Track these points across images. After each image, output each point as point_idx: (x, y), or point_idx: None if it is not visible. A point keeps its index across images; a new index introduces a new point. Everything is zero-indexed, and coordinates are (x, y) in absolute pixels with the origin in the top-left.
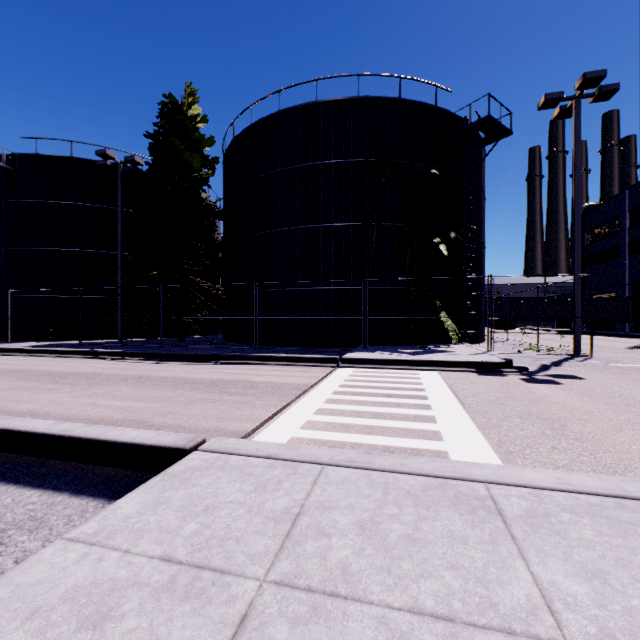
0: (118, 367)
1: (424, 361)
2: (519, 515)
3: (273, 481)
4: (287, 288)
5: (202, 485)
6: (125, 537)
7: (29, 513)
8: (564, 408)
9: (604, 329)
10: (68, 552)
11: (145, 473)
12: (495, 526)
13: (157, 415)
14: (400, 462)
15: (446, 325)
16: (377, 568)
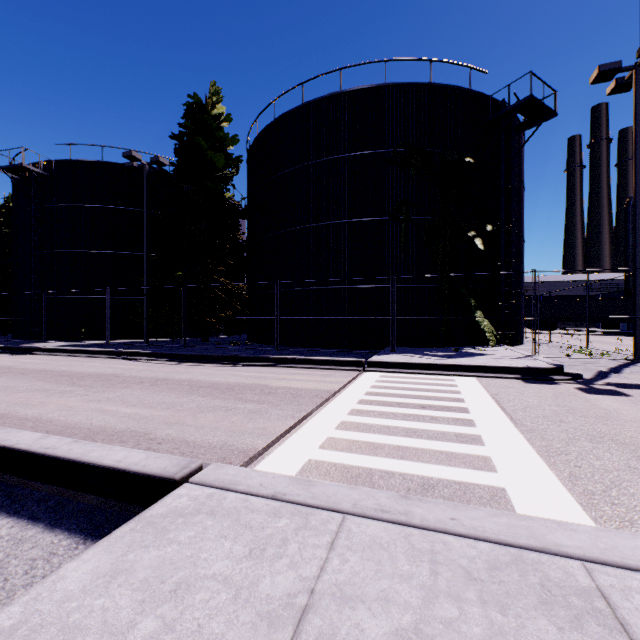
0: (138, 368)
1: (460, 366)
2: None
3: (275, 540)
4: (310, 287)
5: (181, 542)
6: None
7: None
8: None
9: None
10: None
11: (129, 505)
12: None
13: (162, 425)
14: (450, 515)
15: (482, 326)
16: None
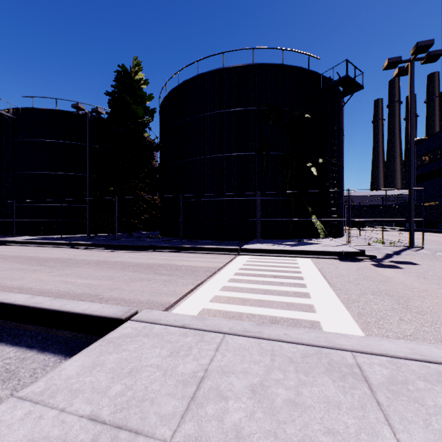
0: (85, 254)
1: (300, 251)
2: (382, 382)
3: (185, 347)
4: (203, 199)
5: (130, 350)
6: (63, 396)
7: (5, 366)
8: (406, 287)
9: (429, 227)
10: (16, 410)
11: (92, 336)
12: (363, 392)
13: (107, 290)
14: (284, 332)
15: (316, 225)
16: (265, 432)
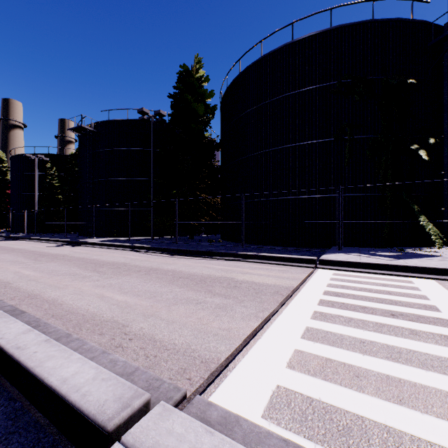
0: (141, 259)
1: (414, 267)
2: None
3: None
4: (268, 198)
5: None
6: None
7: None
8: None
9: None
10: None
11: (67, 441)
12: None
13: (140, 317)
14: None
15: (427, 229)
16: None
